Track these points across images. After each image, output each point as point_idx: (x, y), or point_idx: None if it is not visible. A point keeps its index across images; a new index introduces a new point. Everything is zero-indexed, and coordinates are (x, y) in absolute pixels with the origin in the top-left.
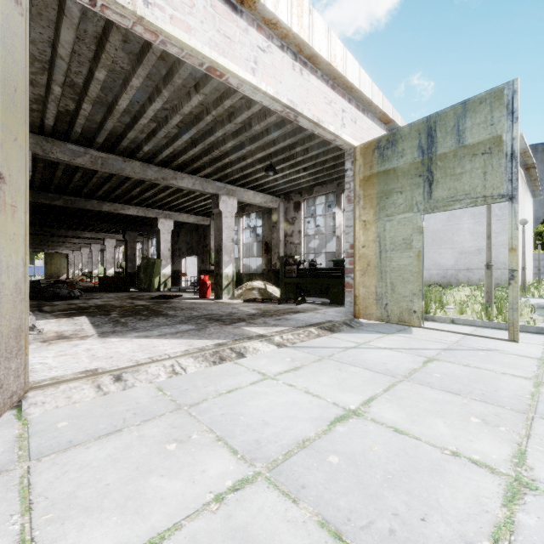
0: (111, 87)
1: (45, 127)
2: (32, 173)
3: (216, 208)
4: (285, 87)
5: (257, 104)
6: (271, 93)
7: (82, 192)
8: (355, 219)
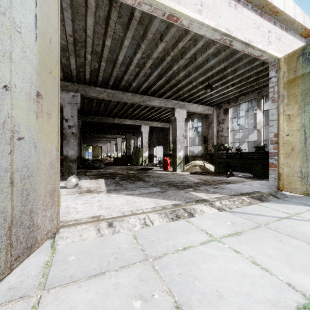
0: (114, 50)
1: (86, 80)
2: (83, 106)
3: (173, 116)
4: (223, 19)
5: (201, 41)
6: (213, 26)
7: (105, 114)
8: (279, 114)
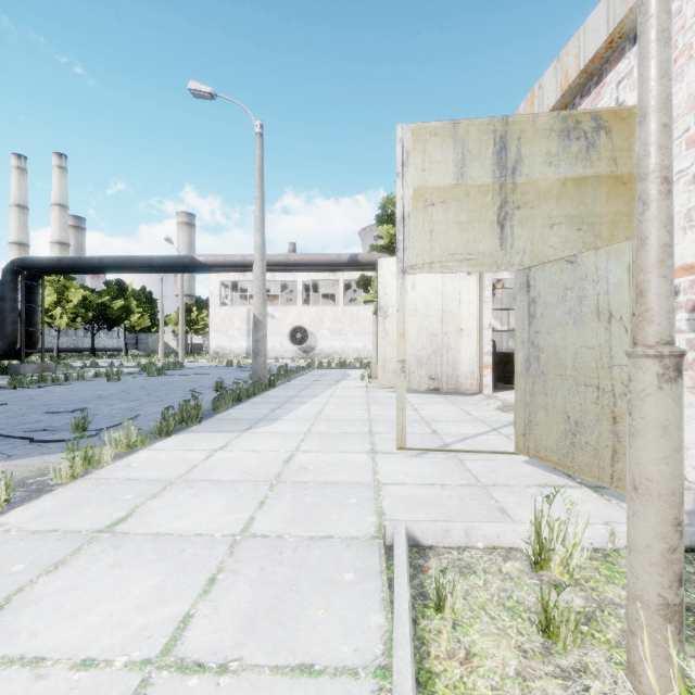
0: None
1: None
2: None
3: None
4: None
5: None
6: None
7: None
8: None
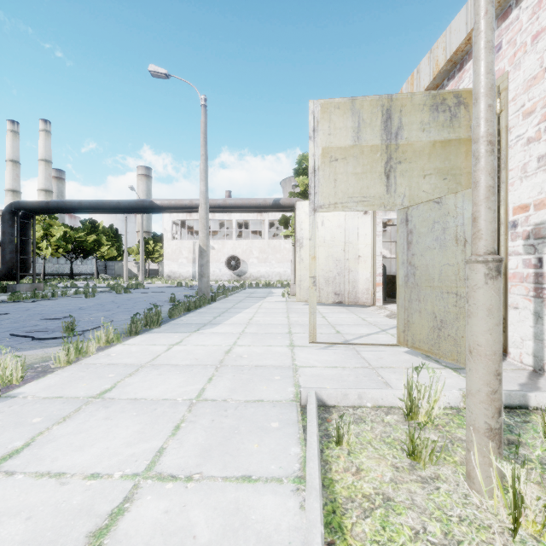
0: None
1: None
2: None
3: None
4: None
5: None
6: None
7: None
8: (501, 197)
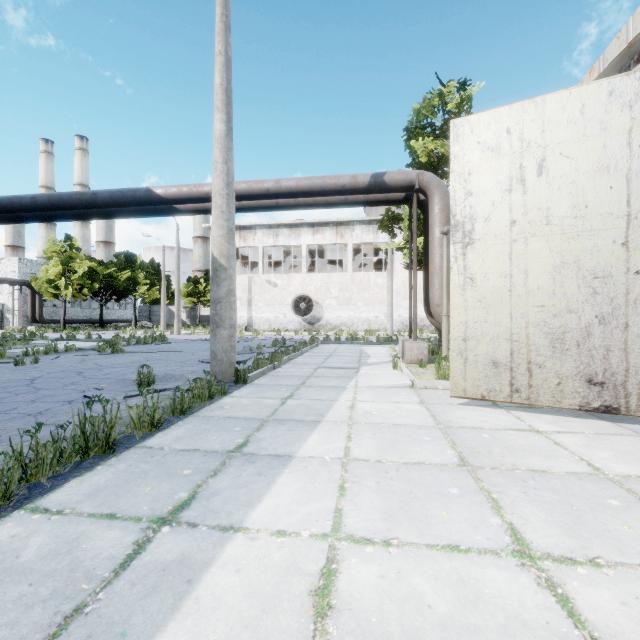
0: None
1: None
2: None
3: None
4: None
5: None
6: None
7: None
8: None
